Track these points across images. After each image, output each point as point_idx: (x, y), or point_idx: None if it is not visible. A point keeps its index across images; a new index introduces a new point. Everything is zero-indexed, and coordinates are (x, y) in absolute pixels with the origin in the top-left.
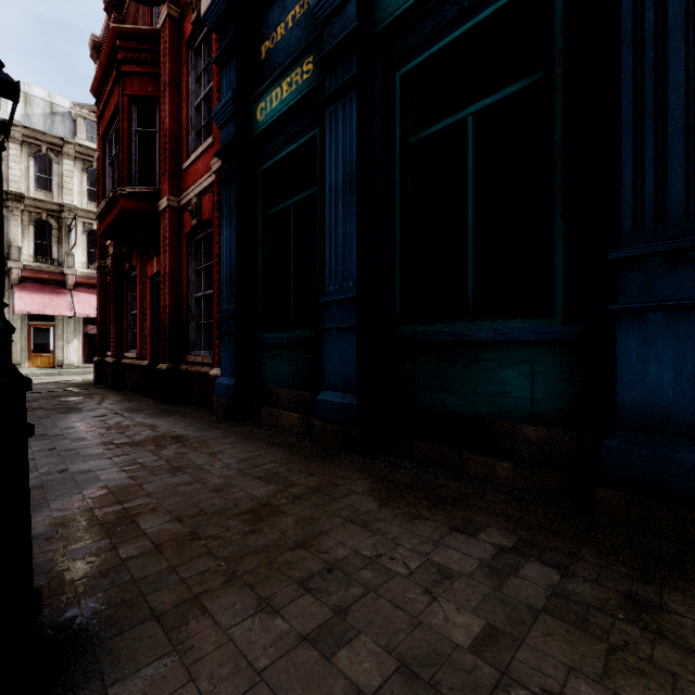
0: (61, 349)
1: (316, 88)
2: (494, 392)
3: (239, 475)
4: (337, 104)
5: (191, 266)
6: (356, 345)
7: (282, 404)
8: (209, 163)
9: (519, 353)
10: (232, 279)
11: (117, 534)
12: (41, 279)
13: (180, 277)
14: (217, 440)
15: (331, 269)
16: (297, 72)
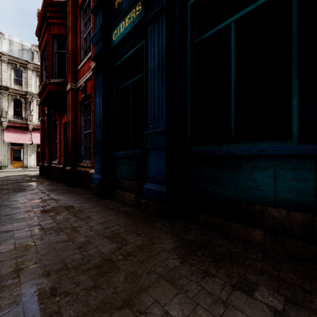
0: (26, 159)
1: (143, 18)
2: (249, 186)
3: (96, 234)
4: (154, 24)
5: (82, 118)
6: (165, 158)
7: (125, 189)
8: (90, 65)
9: (266, 162)
10: (100, 123)
11: (1, 289)
12: (17, 126)
13: (77, 123)
14: (89, 209)
15: (151, 115)
16: (133, 11)
